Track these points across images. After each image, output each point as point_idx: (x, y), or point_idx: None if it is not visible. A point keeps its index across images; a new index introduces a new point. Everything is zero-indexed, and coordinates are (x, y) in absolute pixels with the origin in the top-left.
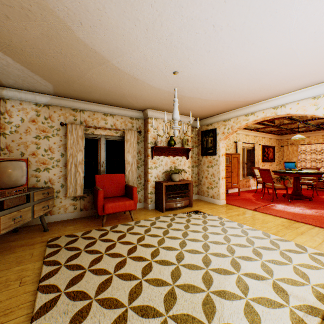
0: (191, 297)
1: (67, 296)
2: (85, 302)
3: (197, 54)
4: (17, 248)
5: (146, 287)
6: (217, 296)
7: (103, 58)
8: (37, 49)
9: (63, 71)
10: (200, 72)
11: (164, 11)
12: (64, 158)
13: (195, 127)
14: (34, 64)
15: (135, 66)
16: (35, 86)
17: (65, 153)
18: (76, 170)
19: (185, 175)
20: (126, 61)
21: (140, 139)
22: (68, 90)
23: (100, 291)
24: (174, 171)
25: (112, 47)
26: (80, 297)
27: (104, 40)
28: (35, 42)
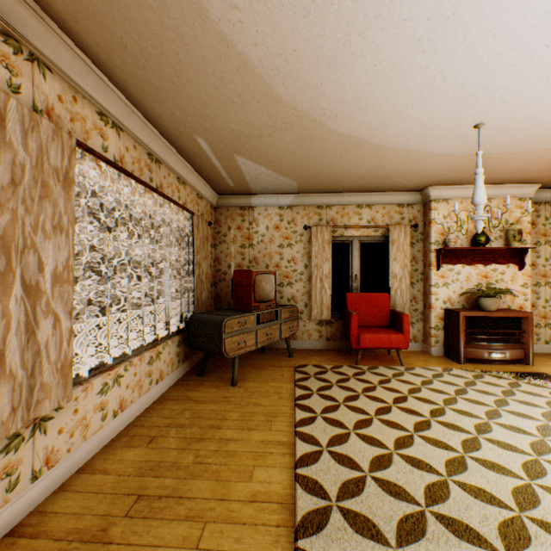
0: (493, 477)
1: (323, 420)
2: (342, 431)
3: (520, 89)
4: (268, 367)
5: (418, 442)
6: (549, 494)
7: (359, 141)
8: (288, 153)
9: (310, 166)
10: (533, 110)
11: (446, 65)
12: (307, 270)
13: (542, 202)
14: (283, 167)
15: (404, 137)
16: (280, 188)
17: (308, 264)
18: (321, 286)
19: (514, 302)
20: (391, 134)
21: (416, 237)
22: (313, 184)
23: (358, 427)
24: (485, 292)
25: (371, 126)
26: (336, 424)
27: (361, 122)
28: (288, 147)
